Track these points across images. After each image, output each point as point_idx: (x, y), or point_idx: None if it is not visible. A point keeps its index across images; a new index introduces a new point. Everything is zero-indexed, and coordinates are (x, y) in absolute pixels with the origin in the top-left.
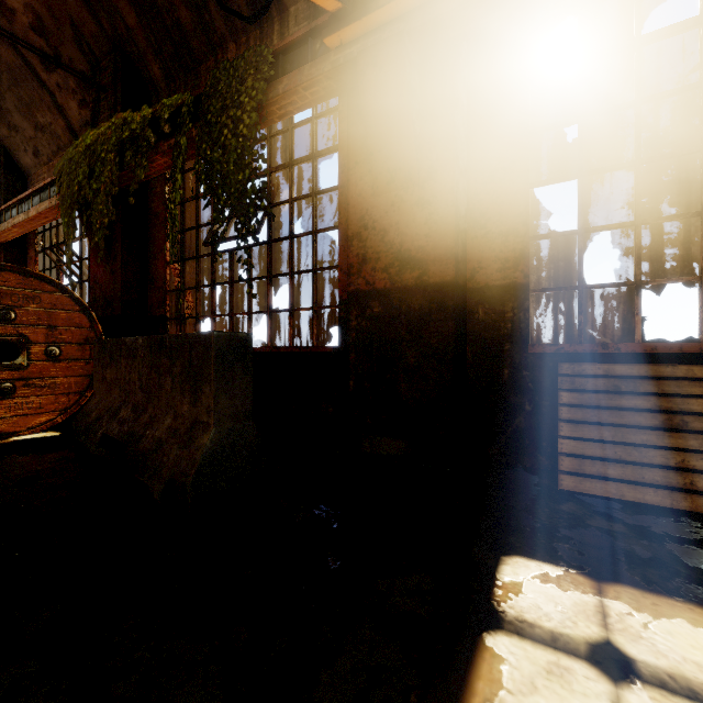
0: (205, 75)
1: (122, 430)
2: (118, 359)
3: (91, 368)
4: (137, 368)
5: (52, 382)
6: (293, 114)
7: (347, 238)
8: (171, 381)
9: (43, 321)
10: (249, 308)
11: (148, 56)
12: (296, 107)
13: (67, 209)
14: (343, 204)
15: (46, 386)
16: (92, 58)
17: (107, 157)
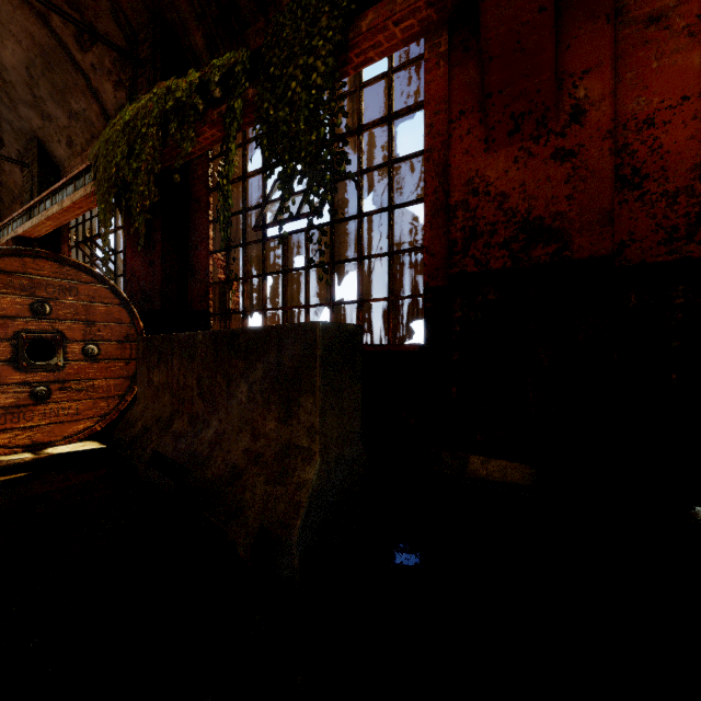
0: (254, 38)
1: (178, 447)
2: (168, 359)
3: (131, 369)
4: (196, 370)
5: (90, 385)
6: (373, 62)
7: (448, 208)
8: (248, 389)
9: (80, 315)
10: (307, 300)
11: (190, 23)
12: (378, 51)
13: (104, 194)
14: (429, 172)
15: (84, 389)
16: (129, 32)
17: (148, 132)
